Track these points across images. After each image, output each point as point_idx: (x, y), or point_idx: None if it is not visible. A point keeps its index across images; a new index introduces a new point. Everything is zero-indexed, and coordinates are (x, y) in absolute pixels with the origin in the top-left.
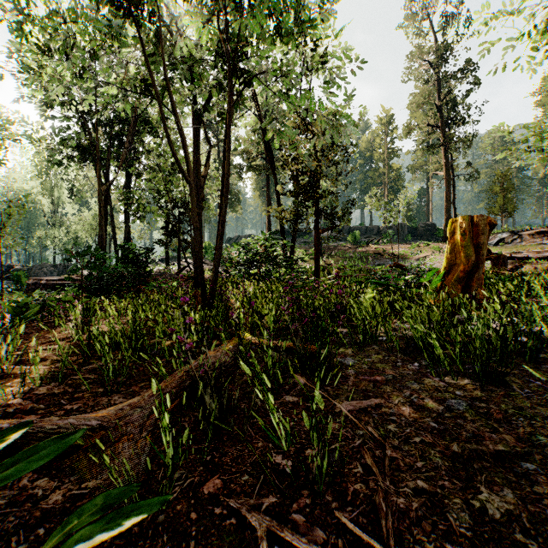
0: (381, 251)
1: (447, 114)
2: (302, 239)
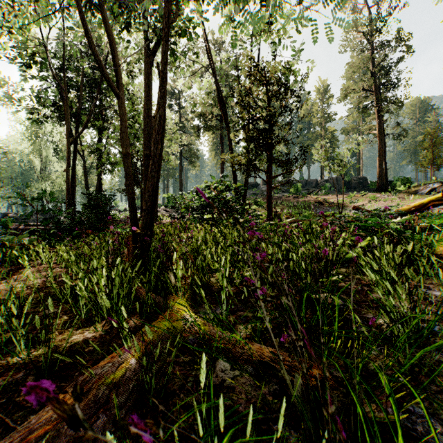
0: (321, 200)
1: (379, 80)
2: (251, 191)
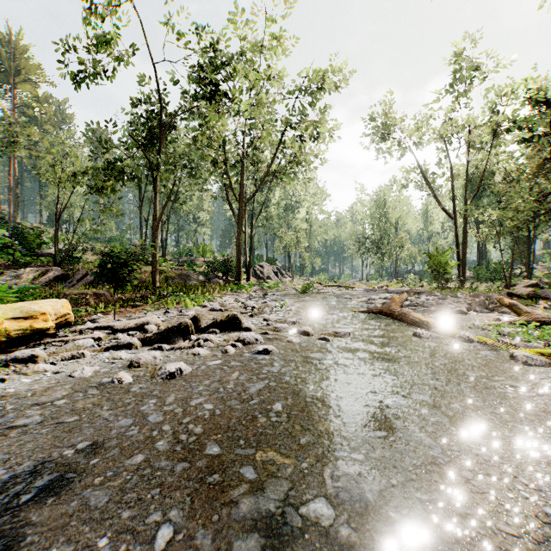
0: None
1: None
2: None
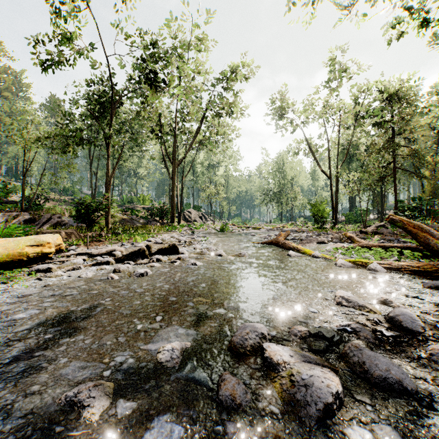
0: None
1: None
2: None
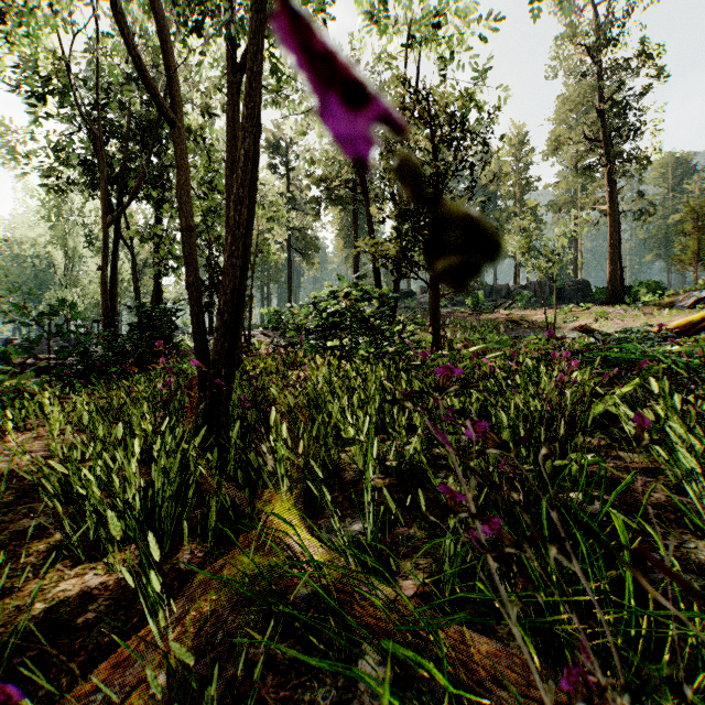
0: (517, 318)
1: (610, 124)
2: (402, 303)
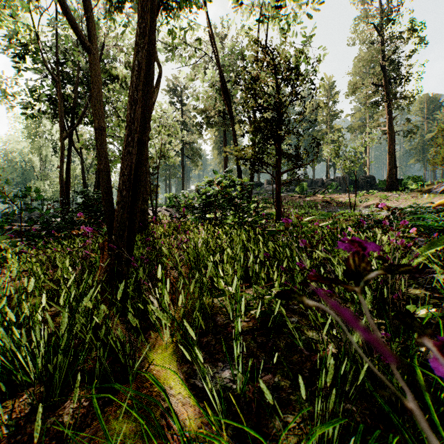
0: (329, 199)
1: (388, 75)
2: (255, 190)
